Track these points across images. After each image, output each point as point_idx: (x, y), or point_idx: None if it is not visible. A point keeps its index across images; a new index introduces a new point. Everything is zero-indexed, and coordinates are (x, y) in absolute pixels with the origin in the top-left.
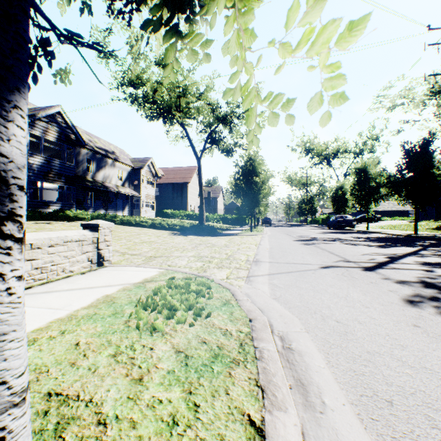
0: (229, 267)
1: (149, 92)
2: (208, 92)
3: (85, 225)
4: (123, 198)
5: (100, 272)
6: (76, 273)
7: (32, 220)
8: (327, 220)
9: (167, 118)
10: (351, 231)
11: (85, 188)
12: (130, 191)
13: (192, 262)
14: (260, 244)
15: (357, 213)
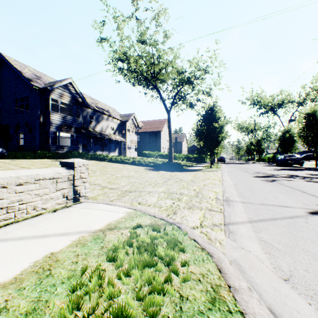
0: (200, 208)
1: (132, 64)
2: (175, 60)
3: (63, 163)
4: (114, 143)
5: (71, 210)
6: (49, 210)
7: (52, 158)
8: (273, 159)
9: (145, 83)
10: (300, 168)
11: (88, 136)
12: (119, 138)
13: (162, 200)
14: (222, 180)
15: (300, 153)
